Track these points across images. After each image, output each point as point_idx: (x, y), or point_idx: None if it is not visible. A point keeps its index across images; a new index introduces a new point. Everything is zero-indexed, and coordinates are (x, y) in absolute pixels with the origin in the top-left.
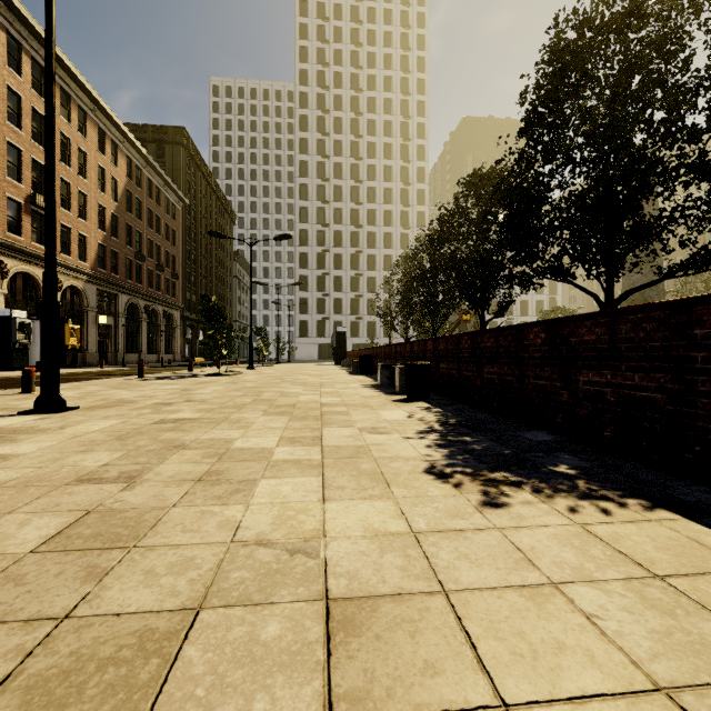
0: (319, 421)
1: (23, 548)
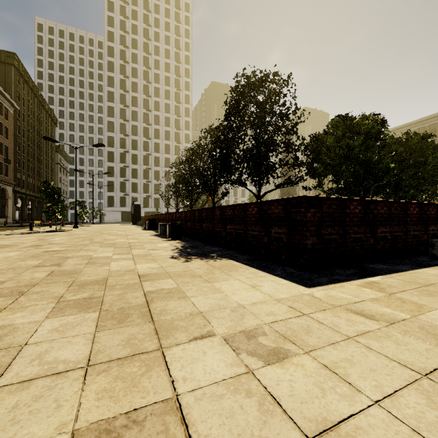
0: (129, 248)
1: (42, 276)
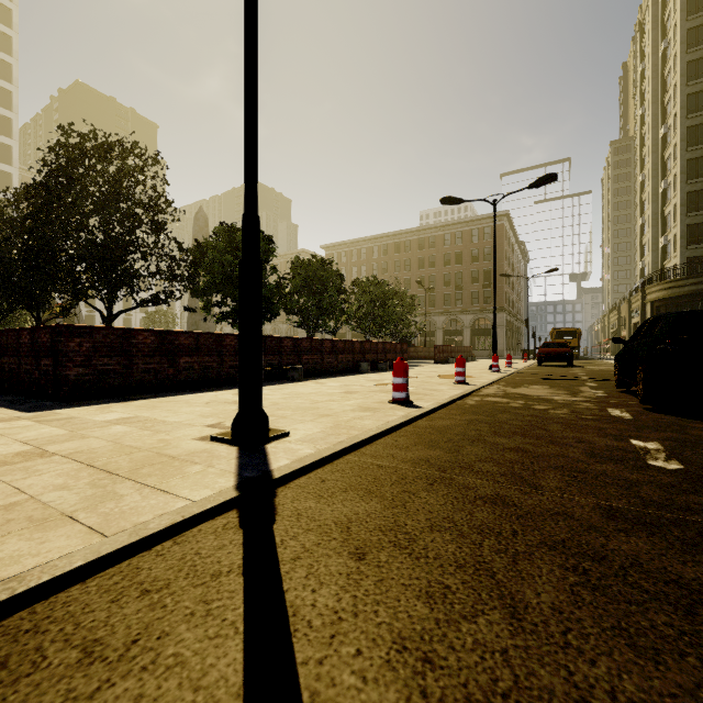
0: None
1: None
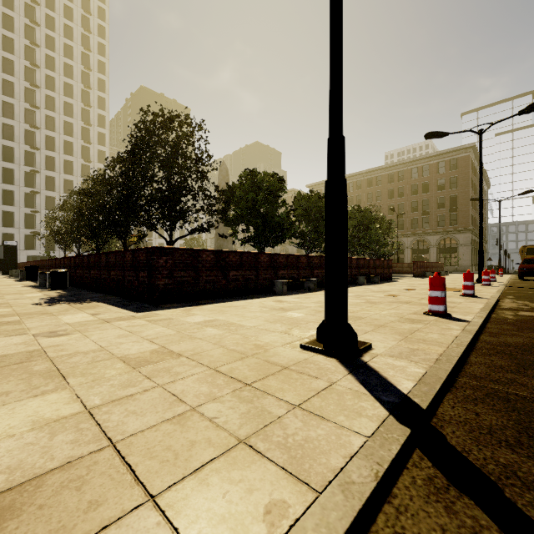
0: None
1: None
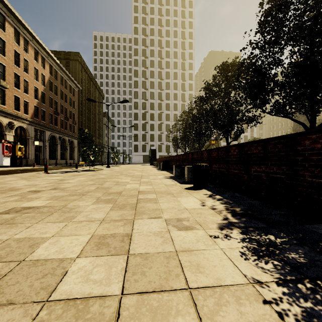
0: (133, 210)
1: None
